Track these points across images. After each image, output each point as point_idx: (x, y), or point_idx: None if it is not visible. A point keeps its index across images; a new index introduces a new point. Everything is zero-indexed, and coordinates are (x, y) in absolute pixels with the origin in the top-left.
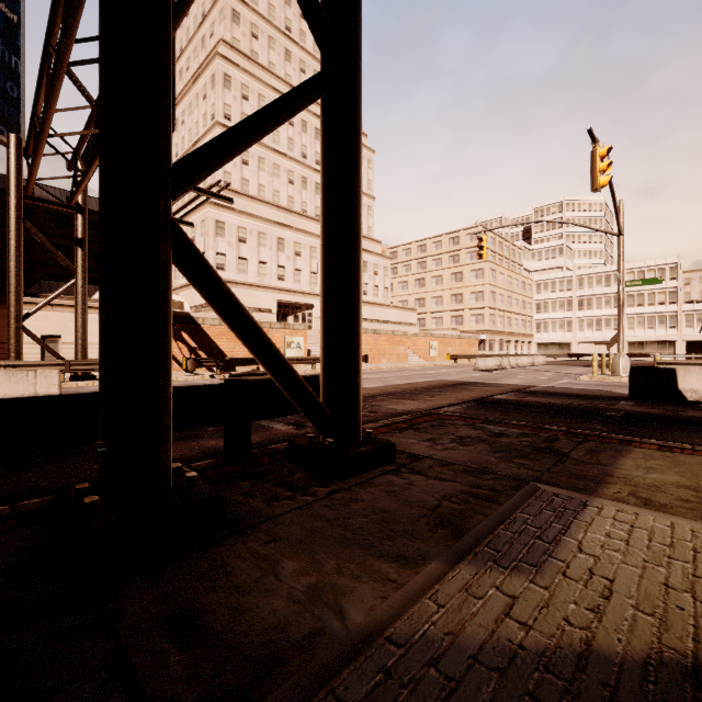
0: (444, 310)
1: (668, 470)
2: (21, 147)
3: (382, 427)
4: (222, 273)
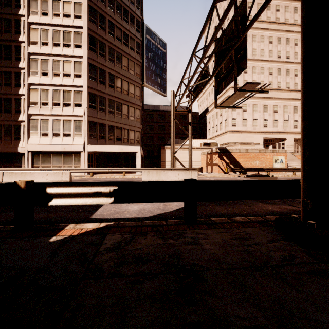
0: None
1: None
2: (174, 94)
3: None
4: (234, 128)
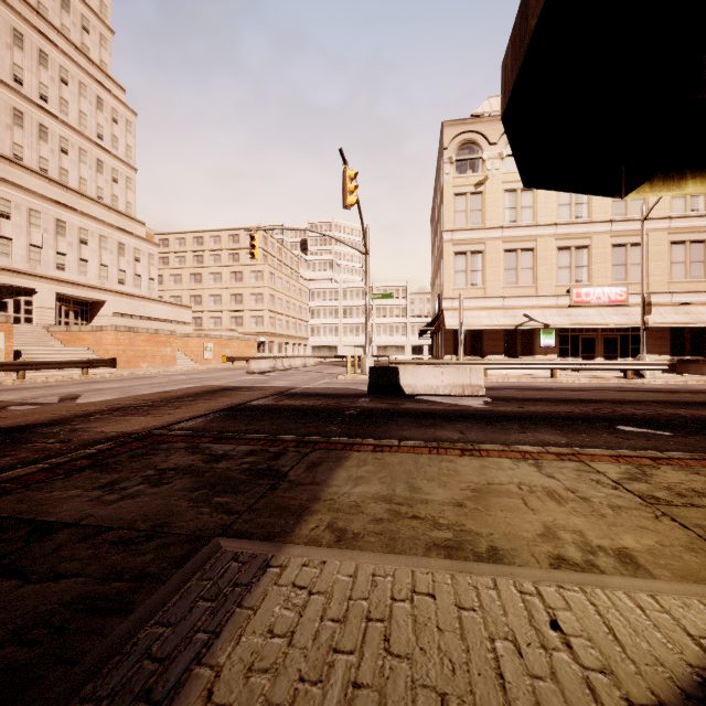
0: (224, 310)
1: (374, 476)
2: None
3: (39, 472)
4: None
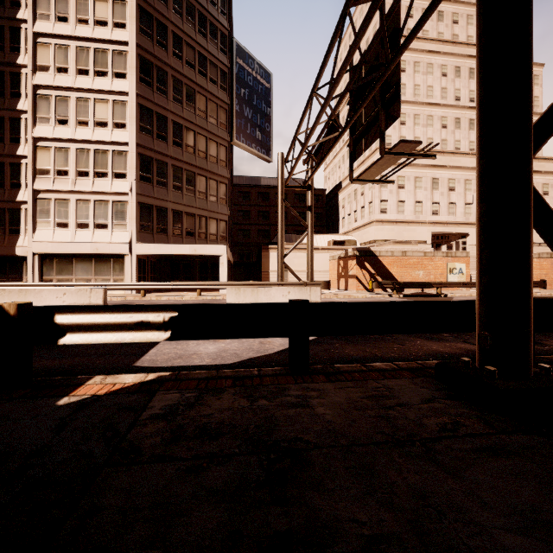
0: None
1: None
2: (283, 158)
3: None
4: (384, 216)
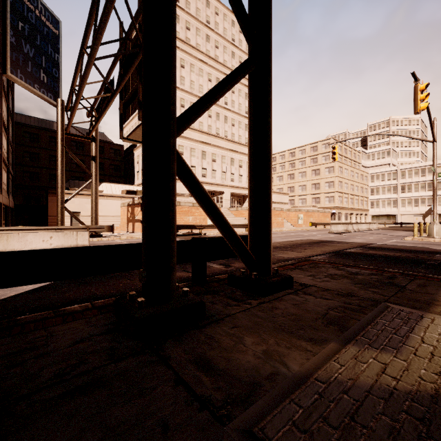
0: (307, 194)
1: None
2: (64, 106)
3: (278, 267)
4: None
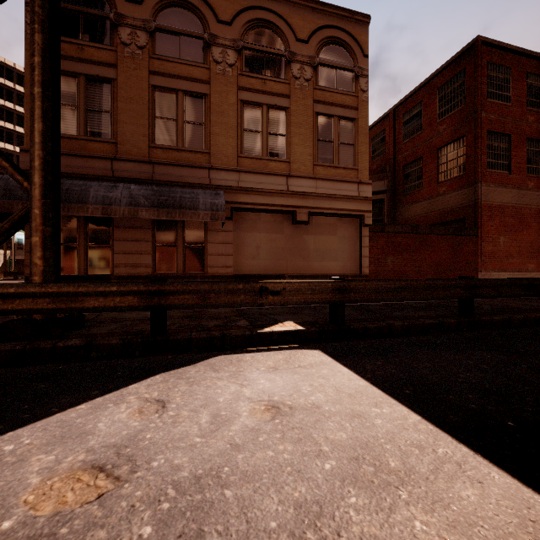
0: None
1: None
2: None
3: None
4: None
